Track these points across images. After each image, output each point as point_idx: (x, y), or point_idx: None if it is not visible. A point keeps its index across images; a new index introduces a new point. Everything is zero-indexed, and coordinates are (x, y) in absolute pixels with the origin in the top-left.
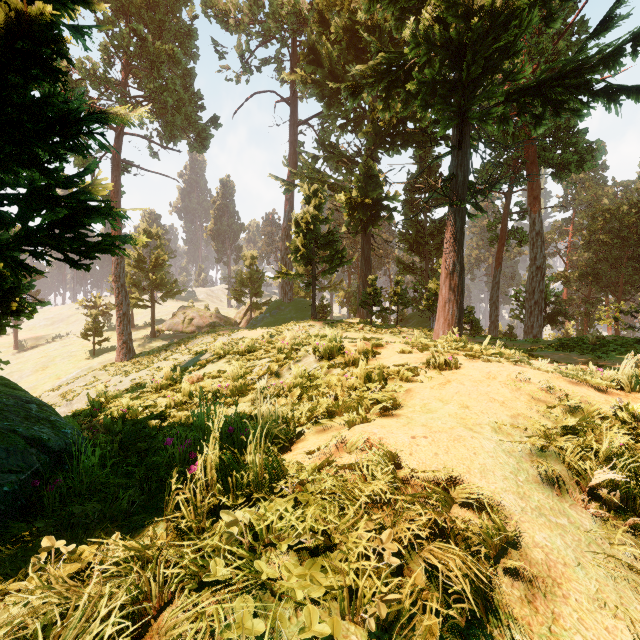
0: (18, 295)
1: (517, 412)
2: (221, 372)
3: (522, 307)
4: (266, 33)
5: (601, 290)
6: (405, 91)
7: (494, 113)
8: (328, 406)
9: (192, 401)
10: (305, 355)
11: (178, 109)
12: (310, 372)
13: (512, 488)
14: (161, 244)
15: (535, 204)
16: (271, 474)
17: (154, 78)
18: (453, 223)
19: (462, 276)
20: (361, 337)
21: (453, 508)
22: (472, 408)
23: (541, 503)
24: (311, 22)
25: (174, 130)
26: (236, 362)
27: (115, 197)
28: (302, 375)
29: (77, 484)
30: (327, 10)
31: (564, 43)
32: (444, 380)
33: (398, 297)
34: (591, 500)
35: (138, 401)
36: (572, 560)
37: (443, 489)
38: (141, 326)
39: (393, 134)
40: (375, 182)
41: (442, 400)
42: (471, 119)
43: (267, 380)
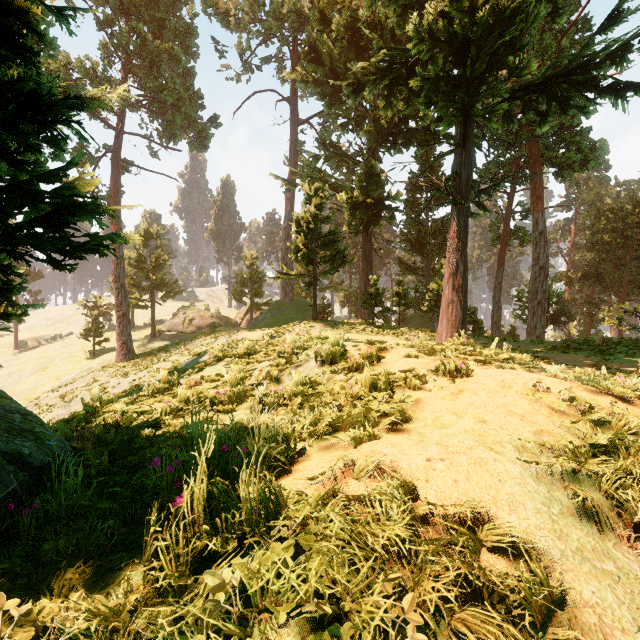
0: (8, 297)
1: (540, 428)
2: (220, 376)
3: (525, 307)
4: (267, 32)
5: (604, 290)
6: (407, 89)
7: (499, 110)
8: (332, 419)
9: (188, 407)
10: (306, 359)
11: (178, 108)
12: (311, 377)
13: (547, 524)
14: (161, 244)
15: (538, 203)
16: (268, 510)
17: (154, 77)
18: (456, 222)
19: (466, 276)
20: (364, 340)
21: (482, 553)
22: (490, 423)
23: (581, 543)
24: (312, 20)
25: (174, 129)
26: (235, 366)
27: (115, 197)
28: (303, 381)
29: (56, 507)
30: (328, 8)
31: (567, 41)
32: (456, 389)
33: (400, 297)
34: (637, 537)
35: (134, 406)
36: (630, 623)
37: (467, 527)
38: (141, 326)
39: (395, 133)
40: (377, 181)
41: (456, 413)
42: (475, 116)
43: (267, 386)
